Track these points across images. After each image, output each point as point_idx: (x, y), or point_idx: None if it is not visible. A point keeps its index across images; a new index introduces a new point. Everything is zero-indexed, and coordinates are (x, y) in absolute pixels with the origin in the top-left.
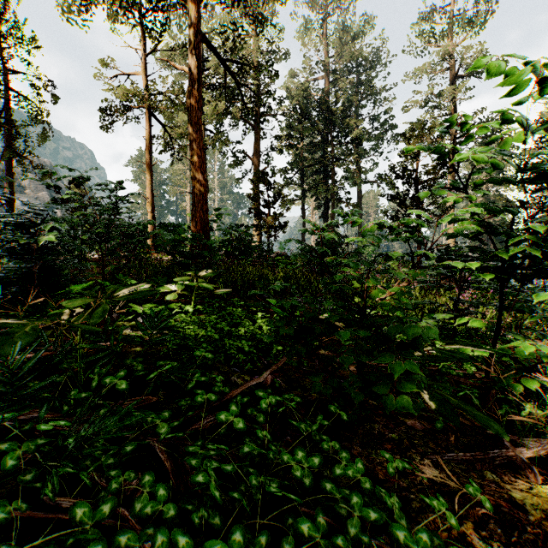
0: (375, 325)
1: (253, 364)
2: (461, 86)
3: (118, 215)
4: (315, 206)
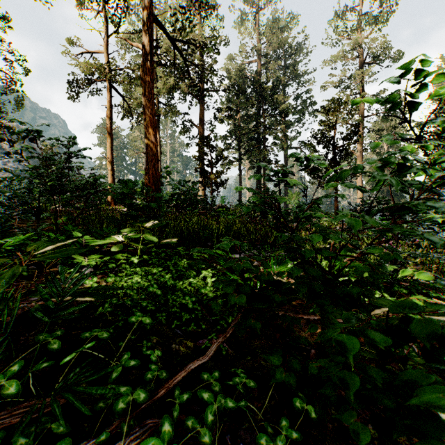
0: (348, 294)
1: (197, 323)
2: (369, 70)
3: (70, 168)
4: (250, 167)
